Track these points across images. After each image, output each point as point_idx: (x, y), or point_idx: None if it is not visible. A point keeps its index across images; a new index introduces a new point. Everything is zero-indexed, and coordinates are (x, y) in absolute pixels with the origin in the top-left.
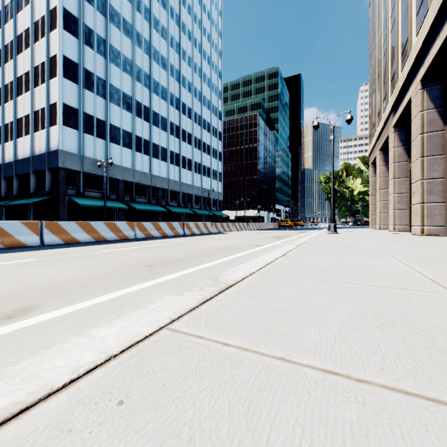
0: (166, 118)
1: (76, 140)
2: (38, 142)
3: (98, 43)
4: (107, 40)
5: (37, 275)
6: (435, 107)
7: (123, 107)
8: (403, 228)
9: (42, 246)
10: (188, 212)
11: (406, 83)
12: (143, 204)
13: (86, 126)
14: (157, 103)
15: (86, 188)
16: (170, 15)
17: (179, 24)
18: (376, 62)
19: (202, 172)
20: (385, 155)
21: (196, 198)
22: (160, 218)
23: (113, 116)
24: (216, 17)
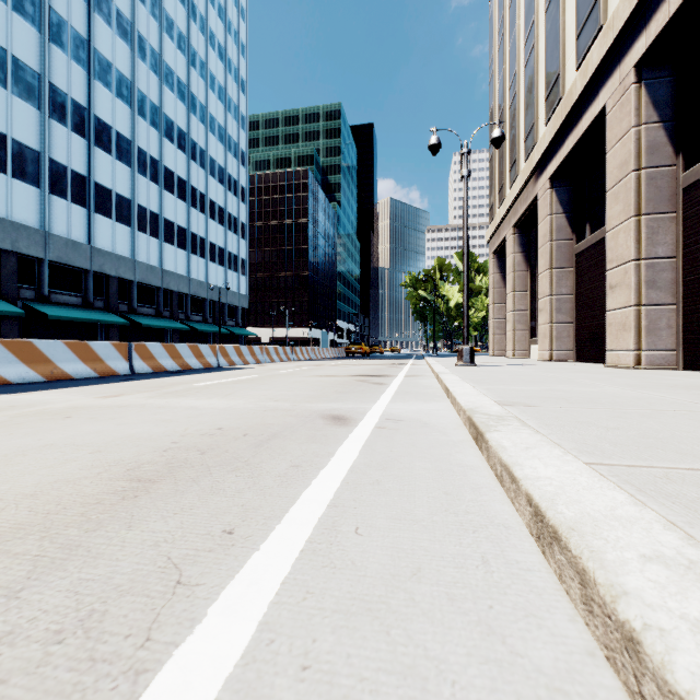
0: (129, 139)
1: None
2: None
3: None
4: None
5: None
6: (661, 119)
7: (16, 90)
8: (565, 354)
9: None
10: (177, 327)
11: (590, 85)
12: (70, 309)
13: None
14: (107, 104)
15: None
16: None
17: None
18: (506, 83)
19: (209, 254)
20: (522, 235)
21: (196, 301)
22: (116, 337)
23: None
24: None
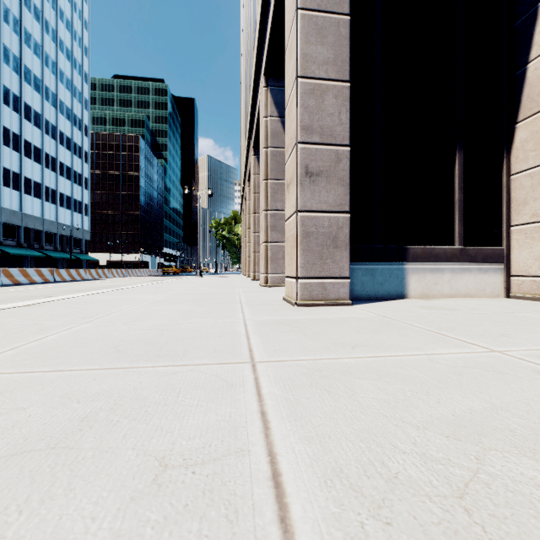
0: None
1: None
2: None
3: None
4: None
5: (15, 295)
6: None
7: None
8: None
9: None
10: (36, 255)
11: (245, 177)
12: None
13: None
14: None
15: None
16: None
17: None
18: None
19: (59, 201)
20: None
21: (48, 235)
22: None
23: None
24: (80, 1)
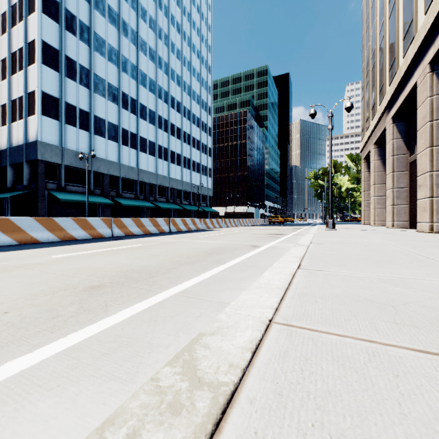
0: (154, 111)
1: (57, 131)
2: (16, 132)
3: (81, 30)
4: (91, 27)
5: None
6: None
7: (109, 98)
8: (402, 224)
9: None
10: (177, 208)
11: (409, 68)
12: (130, 200)
13: (68, 117)
14: (145, 96)
15: (69, 182)
16: (158, 6)
17: (167, 16)
18: (370, 54)
19: (192, 167)
20: (380, 149)
21: (185, 193)
22: (148, 214)
23: (98, 108)
24: (205, 11)
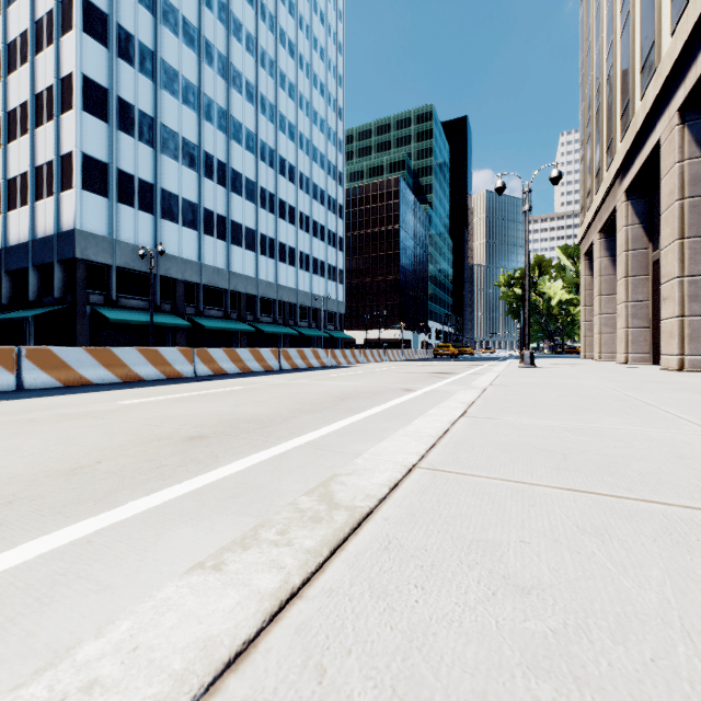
0: (254, 181)
1: (105, 215)
2: (42, 217)
3: (141, 57)
4: (157, 52)
5: None
6: None
7: (184, 161)
8: (641, 358)
9: (17, 391)
10: (289, 333)
11: (650, 117)
12: (216, 320)
13: (121, 192)
14: (239, 157)
15: (122, 292)
16: (260, 16)
17: (274, 31)
18: (594, 90)
19: (313, 268)
20: (609, 240)
21: (302, 309)
22: (245, 342)
23: (167, 177)
24: (334, 21)
